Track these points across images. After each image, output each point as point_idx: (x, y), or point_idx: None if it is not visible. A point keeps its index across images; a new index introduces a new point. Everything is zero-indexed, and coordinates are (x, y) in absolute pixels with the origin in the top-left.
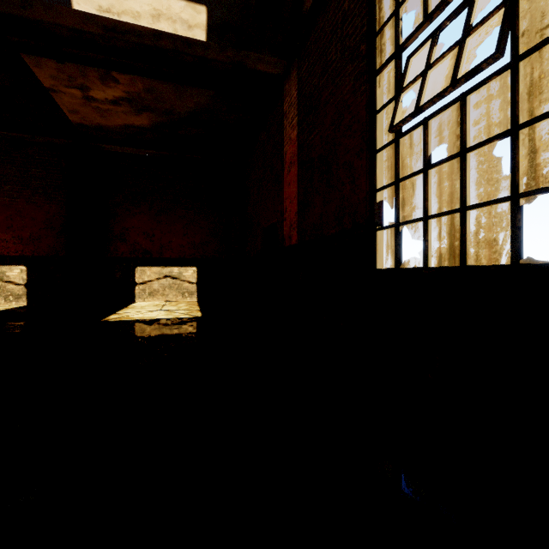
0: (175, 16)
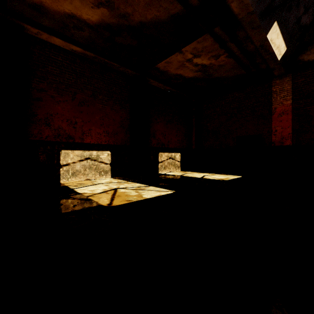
0: (280, 49)
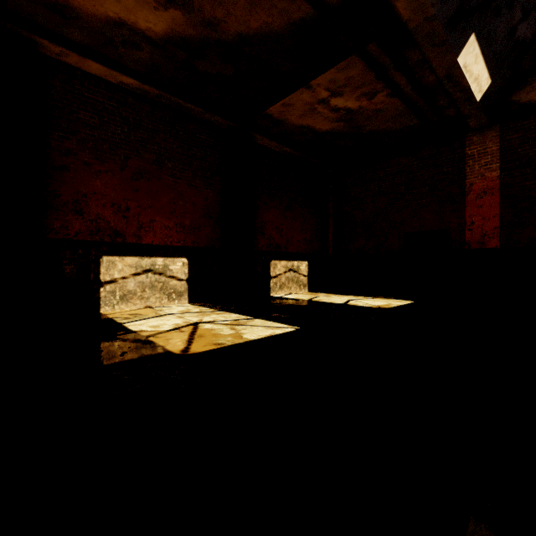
0: (480, 82)
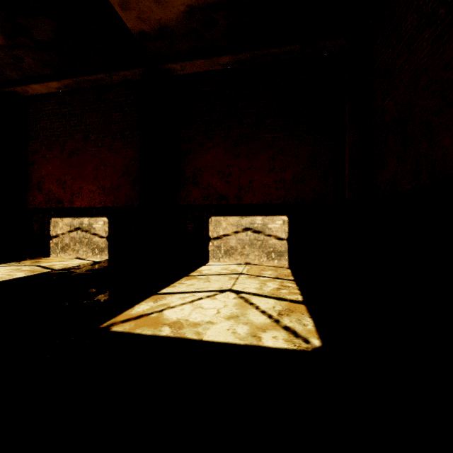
0: None
